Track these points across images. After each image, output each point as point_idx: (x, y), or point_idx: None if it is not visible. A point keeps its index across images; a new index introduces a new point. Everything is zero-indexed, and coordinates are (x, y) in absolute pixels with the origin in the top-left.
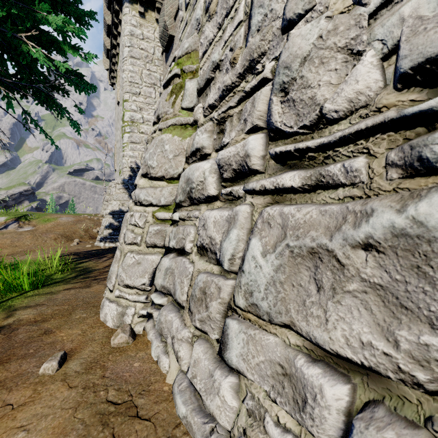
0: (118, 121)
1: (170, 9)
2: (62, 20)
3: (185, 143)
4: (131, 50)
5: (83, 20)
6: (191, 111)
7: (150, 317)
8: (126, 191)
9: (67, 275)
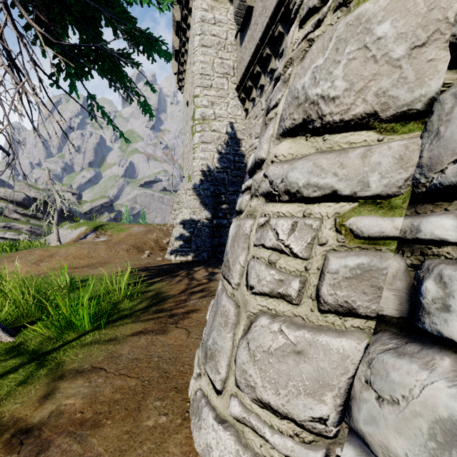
0: (186, 124)
1: None
2: None
3: (453, 0)
4: (201, 39)
5: None
6: None
7: None
8: (198, 198)
9: (137, 304)
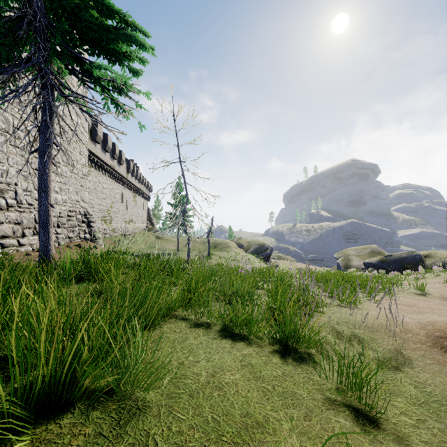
0: None
1: None
2: None
3: None
4: None
5: None
6: None
7: None
8: None
9: None
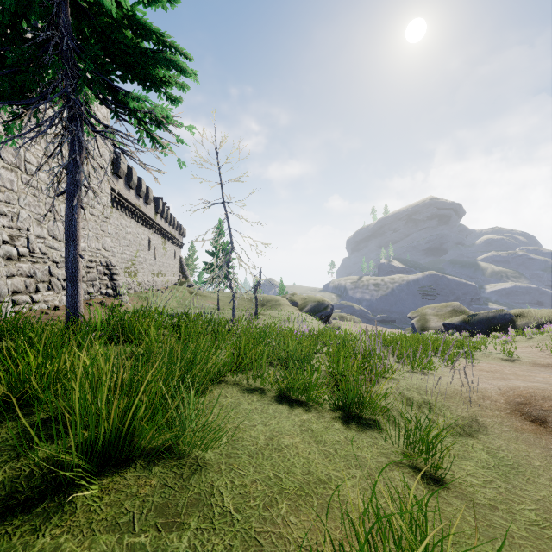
0: None
1: None
2: None
3: None
4: None
5: None
6: None
7: None
8: None
9: None
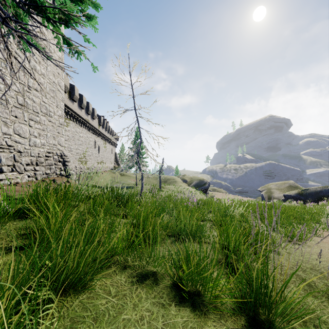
0: None
1: None
2: None
3: None
4: None
5: None
6: None
7: None
8: None
9: None
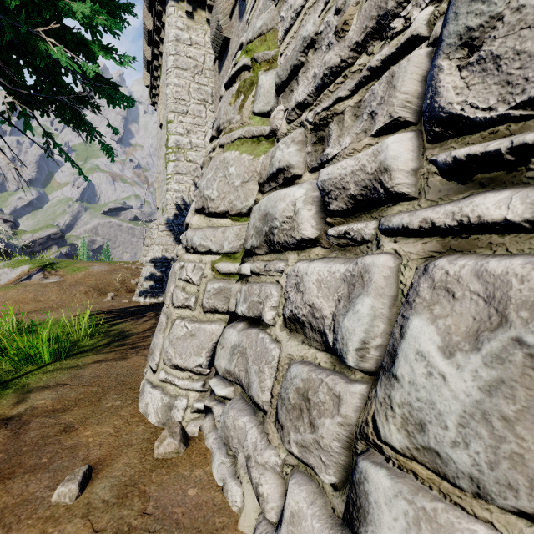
0: (160, 148)
1: (224, 4)
2: (90, 9)
3: (259, 163)
4: (176, 60)
5: (117, 16)
6: (267, 118)
7: (207, 410)
8: (171, 234)
9: (98, 341)
